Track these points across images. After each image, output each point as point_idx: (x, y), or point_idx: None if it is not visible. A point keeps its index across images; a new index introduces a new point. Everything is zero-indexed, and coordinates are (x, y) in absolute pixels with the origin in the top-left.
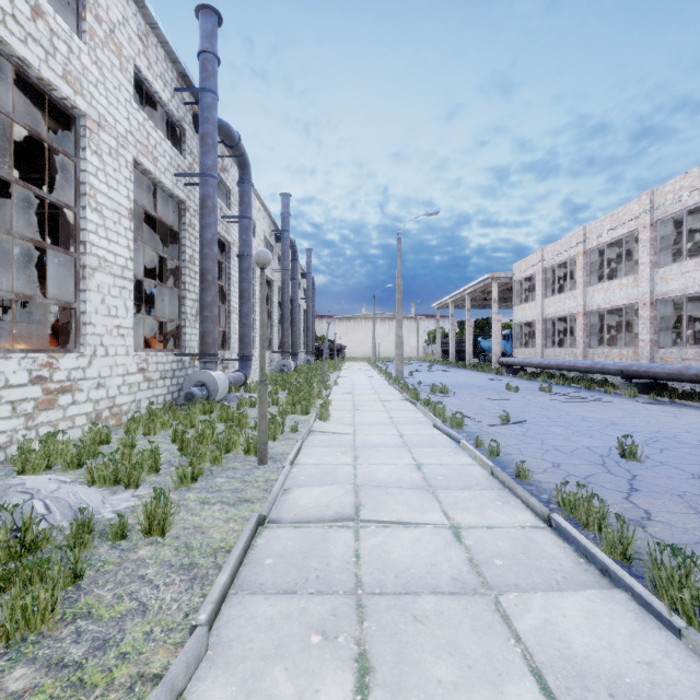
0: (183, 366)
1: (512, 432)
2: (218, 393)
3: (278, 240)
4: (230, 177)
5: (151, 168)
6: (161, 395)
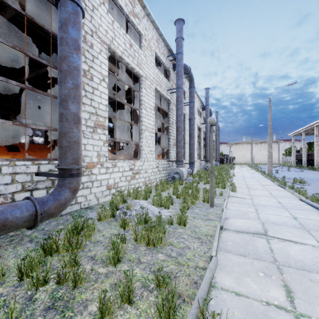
0: (169, 166)
1: None
2: (183, 177)
3: (203, 109)
4: (185, 86)
5: (160, 90)
6: (162, 176)
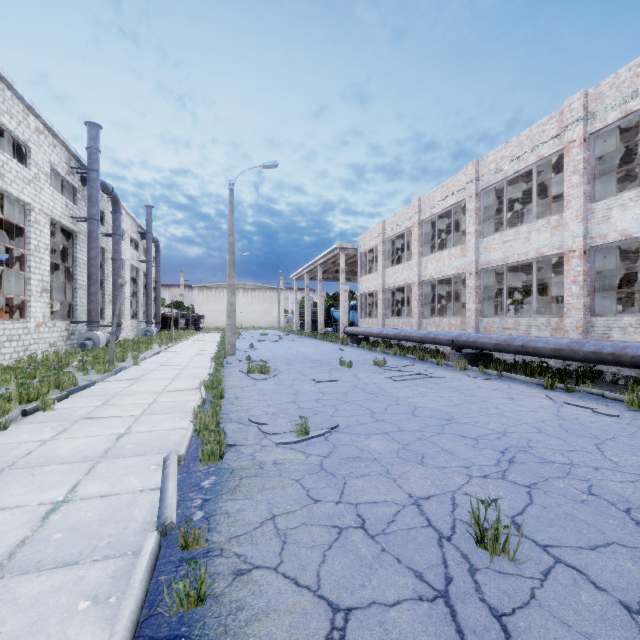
0: None
1: (303, 461)
2: None
3: (85, 182)
4: None
5: None
6: None
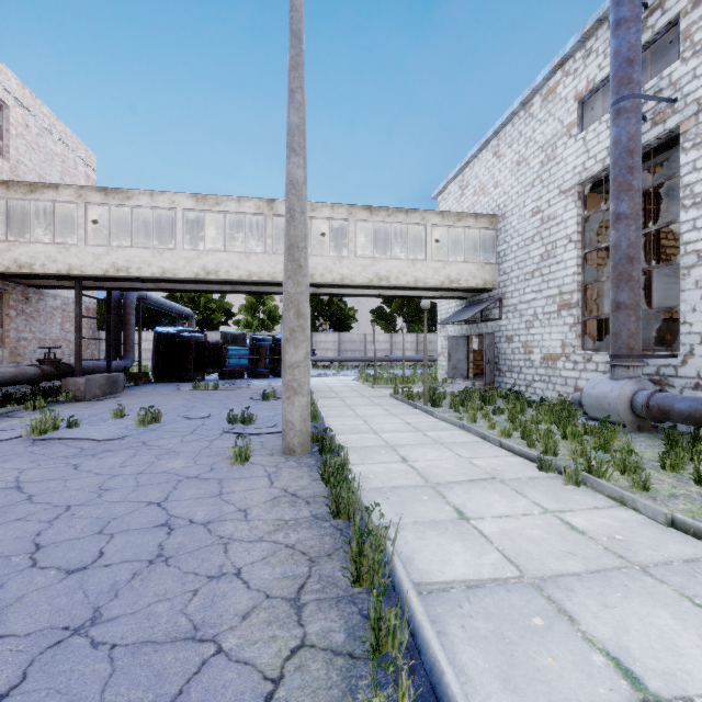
0: None
1: None
2: None
3: None
4: None
5: None
6: None
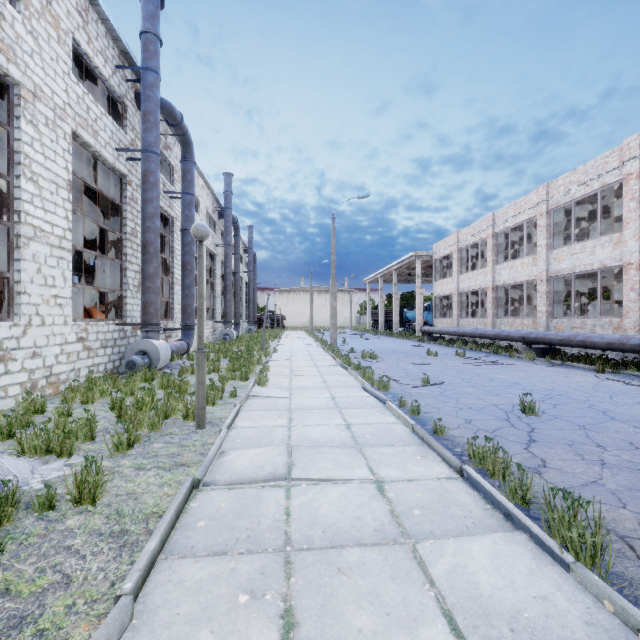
0: (124, 336)
1: (431, 393)
2: (160, 361)
3: (221, 216)
4: (173, 155)
5: (91, 142)
6: (101, 363)
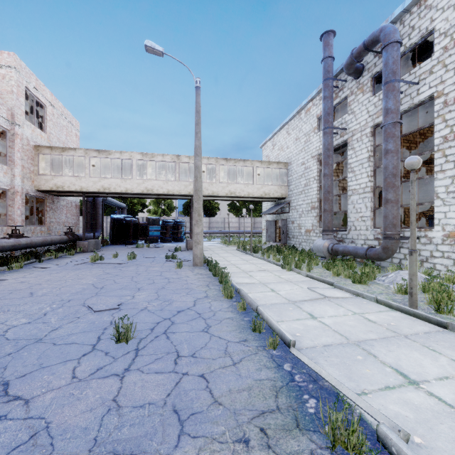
0: None
1: (205, 440)
2: None
3: None
4: None
5: None
6: None
